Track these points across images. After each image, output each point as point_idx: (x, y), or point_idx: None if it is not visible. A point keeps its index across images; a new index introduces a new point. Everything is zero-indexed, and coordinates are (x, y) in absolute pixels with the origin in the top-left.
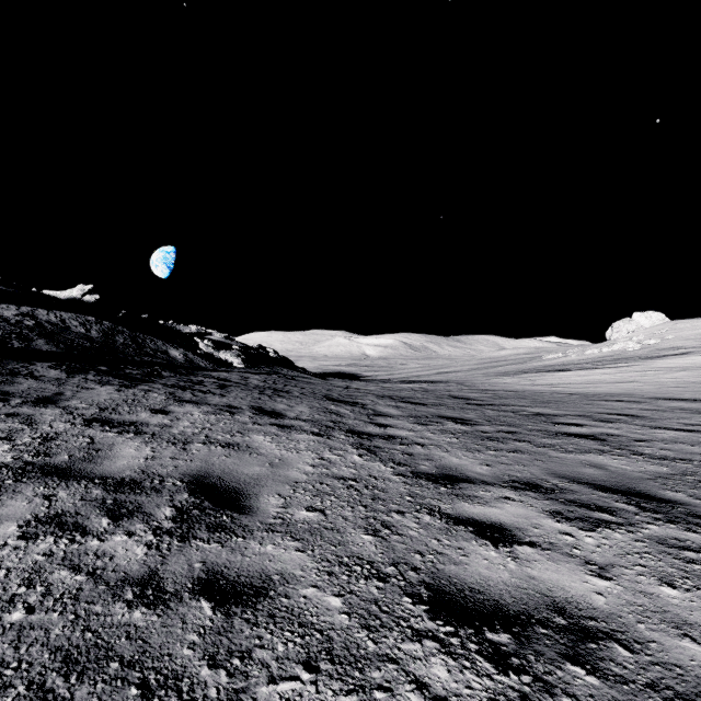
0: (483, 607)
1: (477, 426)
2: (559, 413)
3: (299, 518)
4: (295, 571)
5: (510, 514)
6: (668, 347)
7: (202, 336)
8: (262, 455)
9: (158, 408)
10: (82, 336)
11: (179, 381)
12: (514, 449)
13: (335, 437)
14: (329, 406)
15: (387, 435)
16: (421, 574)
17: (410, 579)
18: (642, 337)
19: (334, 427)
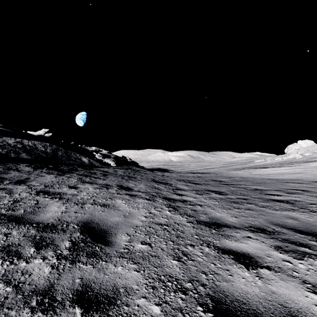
0: (247, 315)
1: (227, 195)
2: (267, 189)
3: (137, 249)
4: (133, 285)
5: (252, 247)
6: (316, 157)
7: (97, 152)
8: (120, 210)
9: (72, 185)
10: (43, 152)
11: (84, 172)
12: (247, 208)
13: (157, 201)
14: (154, 185)
15: (182, 200)
16: (206, 288)
17: (200, 293)
18: (303, 152)
19: (156, 196)
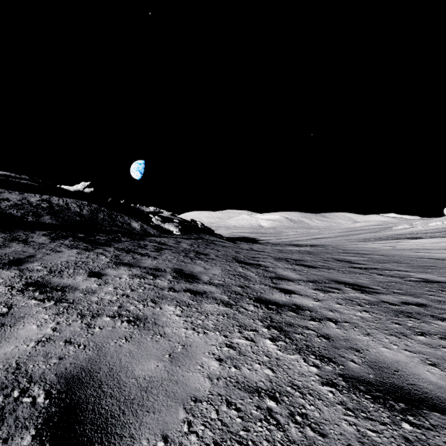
0: None
1: (378, 295)
2: None
3: None
4: None
5: None
6: None
7: (156, 214)
8: (165, 337)
9: (97, 270)
10: (76, 214)
11: (129, 245)
12: (445, 333)
13: (244, 308)
14: (237, 269)
15: (294, 305)
16: None
17: None
18: None
19: (242, 294)
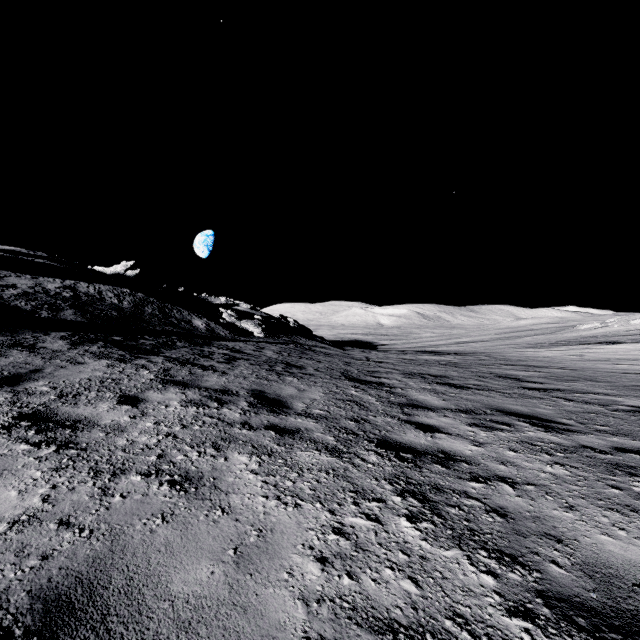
0: None
1: (573, 435)
2: None
3: None
4: None
5: None
6: None
7: (230, 307)
8: (230, 513)
9: (132, 393)
10: (113, 307)
11: (187, 353)
12: None
13: (361, 458)
14: (348, 390)
15: (440, 452)
16: None
17: None
18: None
19: (358, 433)
